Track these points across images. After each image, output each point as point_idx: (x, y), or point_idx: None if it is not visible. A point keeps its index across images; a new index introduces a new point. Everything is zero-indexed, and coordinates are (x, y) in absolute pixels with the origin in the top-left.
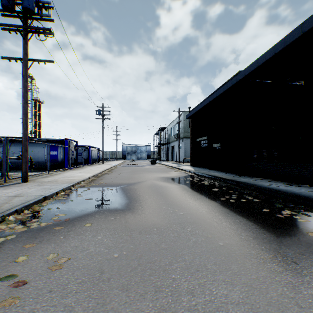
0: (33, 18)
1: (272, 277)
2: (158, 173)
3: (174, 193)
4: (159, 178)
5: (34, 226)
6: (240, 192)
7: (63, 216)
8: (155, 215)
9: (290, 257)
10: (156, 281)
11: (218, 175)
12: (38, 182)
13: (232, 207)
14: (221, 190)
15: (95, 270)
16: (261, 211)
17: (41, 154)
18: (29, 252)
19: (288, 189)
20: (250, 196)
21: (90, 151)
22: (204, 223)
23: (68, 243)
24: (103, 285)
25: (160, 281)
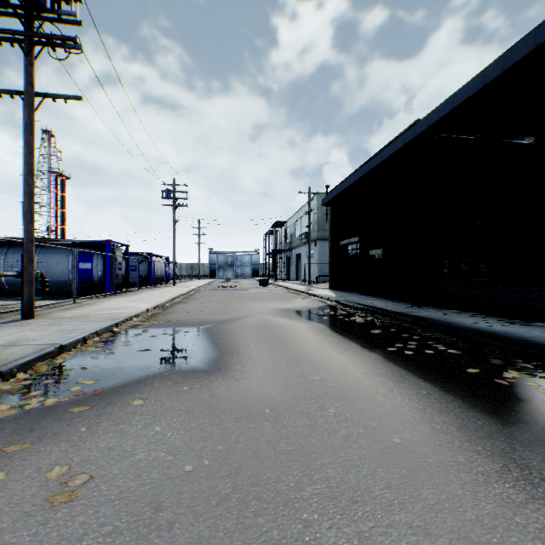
0: (45, 19)
1: (508, 515)
2: (273, 301)
3: (303, 338)
4: (274, 310)
5: (32, 405)
6: (422, 336)
7: (92, 384)
8: (268, 382)
9: (536, 470)
10: (269, 528)
11: (380, 306)
12: (54, 318)
13: (410, 364)
14: (387, 332)
15: (144, 502)
16: (465, 373)
17: (62, 268)
18: (13, 461)
19: (508, 330)
20: (440, 343)
21: (152, 263)
22: (360, 397)
23: (94, 442)
24: (157, 540)
25: (278, 529)
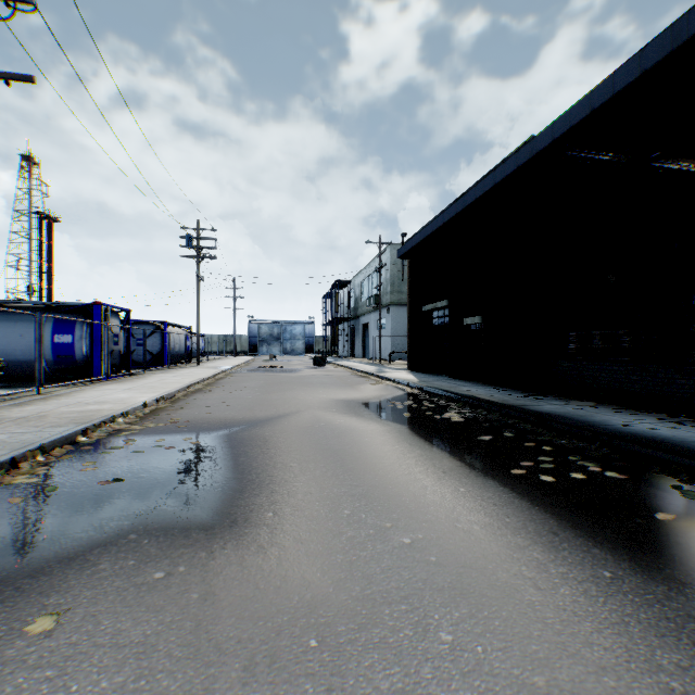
0: None
1: None
2: (331, 389)
3: (376, 452)
4: (332, 403)
5: None
6: (556, 446)
7: None
8: (317, 554)
9: None
10: None
11: (482, 396)
12: None
13: (558, 504)
14: (502, 440)
15: None
16: (654, 521)
17: (29, 341)
18: None
19: (683, 436)
20: (587, 459)
21: (167, 335)
22: (493, 590)
23: None
24: None
25: None
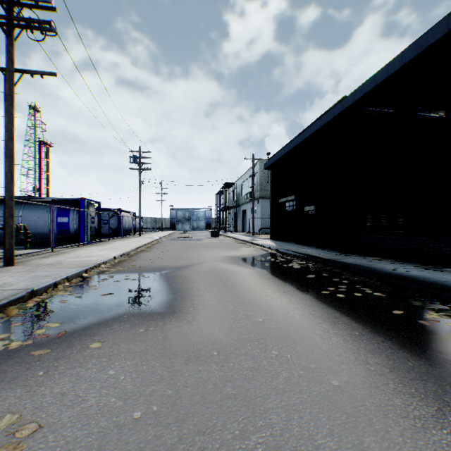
0: (24, 5)
1: None
2: (222, 250)
3: (247, 282)
4: (223, 258)
5: None
6: (351, 280)
7: (57, 327)
8: (216, 324)
9: None
10: None
11: (313, 254)
12: (31, 265)
13: (342, 306)
14: (321, 277)
15: None
16: (391, 314)
17: (43, 221)
18: None
19: (424, 275)
20: (366, 287)
21: (121, 217)
22: (299, 338)
23: (49, 387)
24: None
25: None
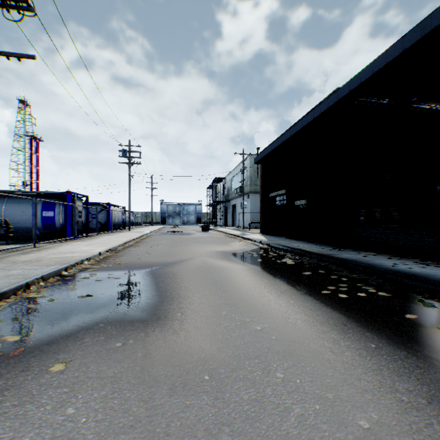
0: None
1: None
2: (213, 245)
3: (241, 281)
4: (214, 253)
5: None
6: (350, 278)
7: (16, 340)
8: (207, 335)
9: None
10: None
11: (306, 249)
12: (7, 262)
13: (348, 309)
14: (317, 274)
15: None
16: (404, 319)
17: (27, 215)
18: None
19: (427, 272)
20: (368, 285)
21: (111, 211)
22: (307, 353)
23: None
24: None
25: None
